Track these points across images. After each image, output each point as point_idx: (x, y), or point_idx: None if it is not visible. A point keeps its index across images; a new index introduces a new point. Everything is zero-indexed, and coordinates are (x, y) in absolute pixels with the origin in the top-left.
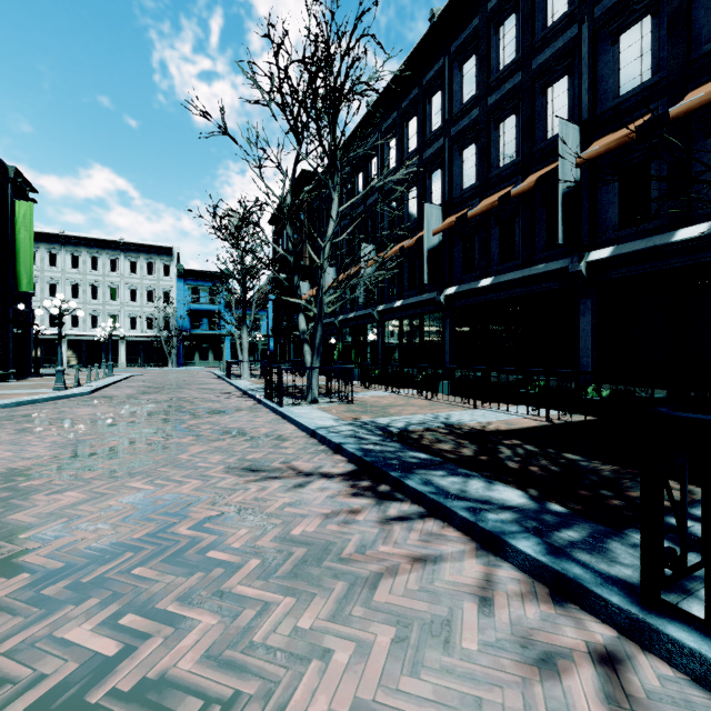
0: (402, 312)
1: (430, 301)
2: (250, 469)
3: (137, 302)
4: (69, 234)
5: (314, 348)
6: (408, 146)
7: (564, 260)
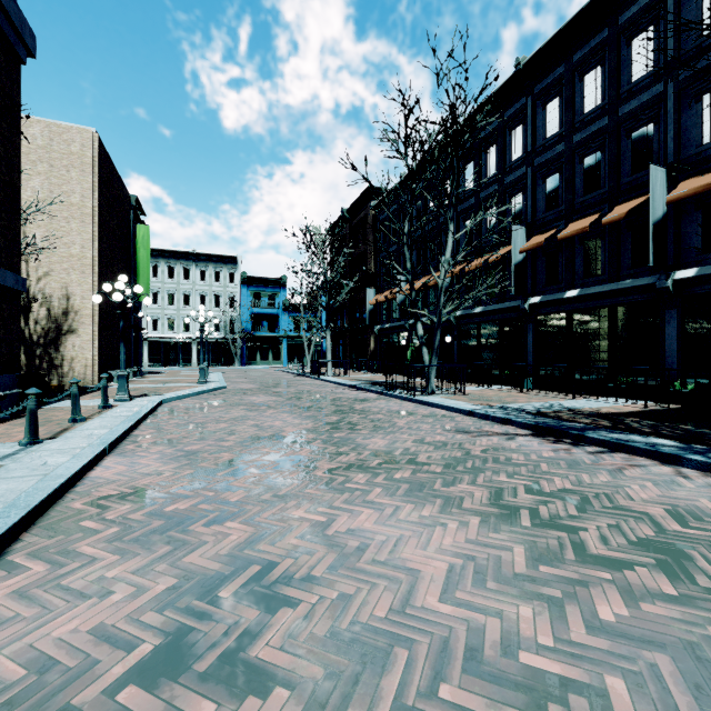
0: (481, 318)
1: (512, 309)
2: (461, 431)
3: (206, 307)
4: (151, 247)
5: (433, 350)
6: (486, 170)
7: (651, 277)
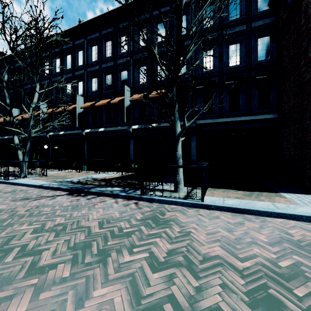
0: (64, 137)
1: (78, 133)
2: (24, 199)
3: None
4: None
5: (26, 152)
6: (66, 65)
7: (126, 127)
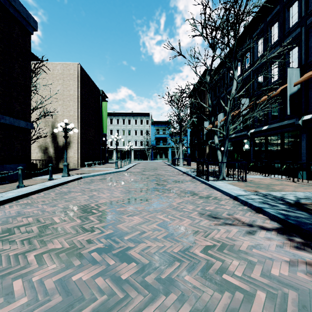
0: (267, 132)
1: (289, 124)
2: (212, 216)
3: (137, 135)
4: (116, 112)
5: (224, 152)
6: (271, 40)
7: None
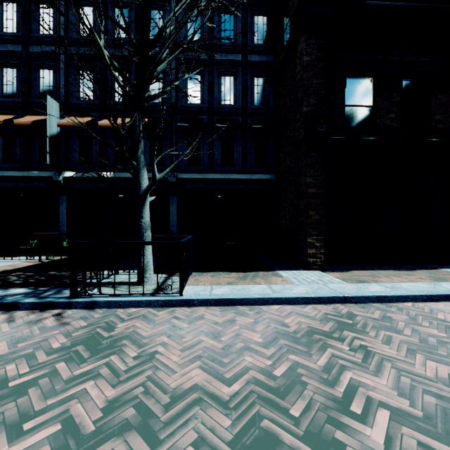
0: None
1: None
2: None
3: None
4: None
5: None
6: None
7: (51, 172)
